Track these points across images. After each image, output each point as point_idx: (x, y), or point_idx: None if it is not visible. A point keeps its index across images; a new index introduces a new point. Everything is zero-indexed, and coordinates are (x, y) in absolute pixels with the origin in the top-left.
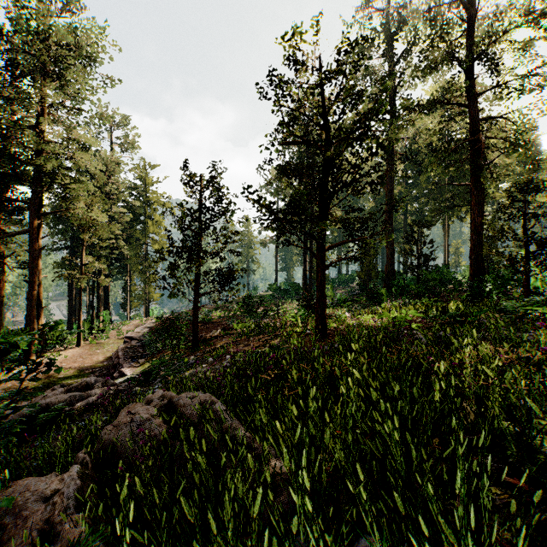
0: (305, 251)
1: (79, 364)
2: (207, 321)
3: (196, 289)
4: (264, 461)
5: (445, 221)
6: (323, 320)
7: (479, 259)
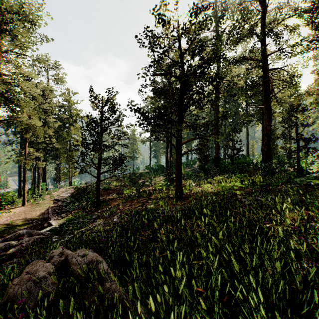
0: (167, 146)
1: (23, 217)
2: (107, 189)
3: (98, 169)
4: None
5: (247, 129)
6: (180, 189)
7: (268, 151)
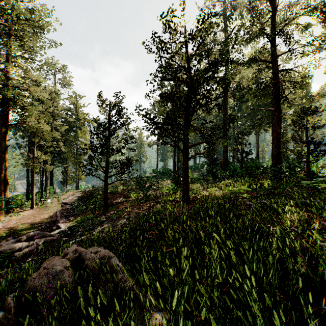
0: (175, 149)
1: (32, 220)
2: (114, 192)
3: (106, 172)
4: (146, 317)
5: (257, 132)
6: (187, 192)
7: (278, 154)
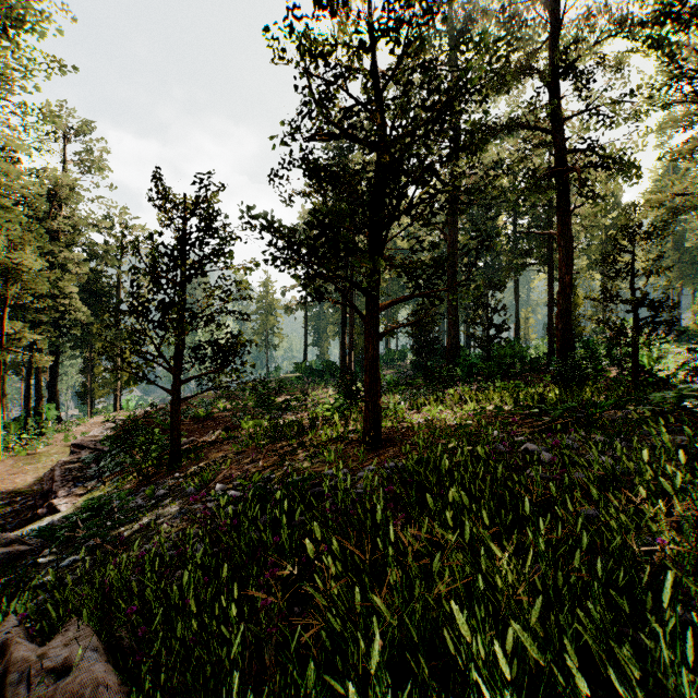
0: (344, 319)
1: None
2: (203, 417)
3: (176, 371)
4: None
5: (516, 284)
6: (376, 420)
7: (567, 329)
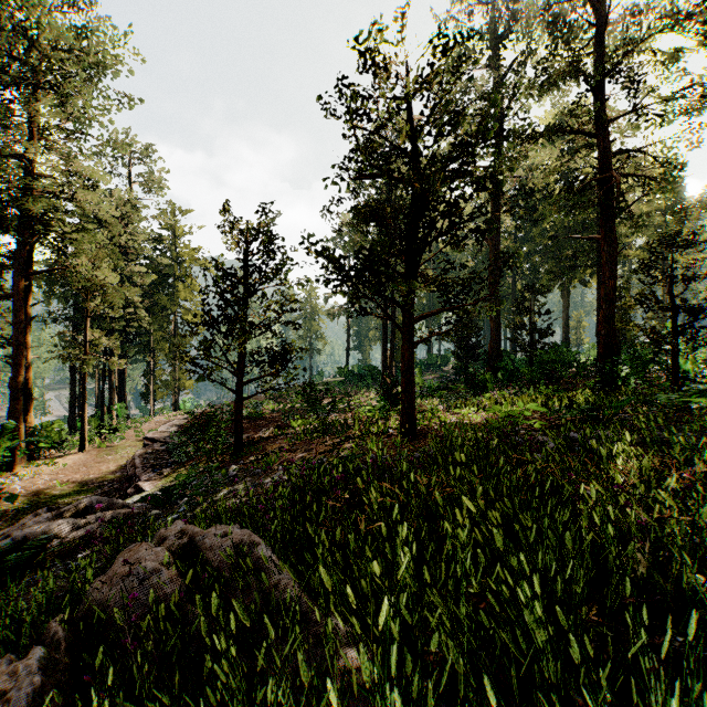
0: (385, 324)
1: (82, 475)
2: (256, 417)
3: (239, 374)
4: (328, 652)
5: (565, 286)
6: (411, 416)
7: (610, 334)
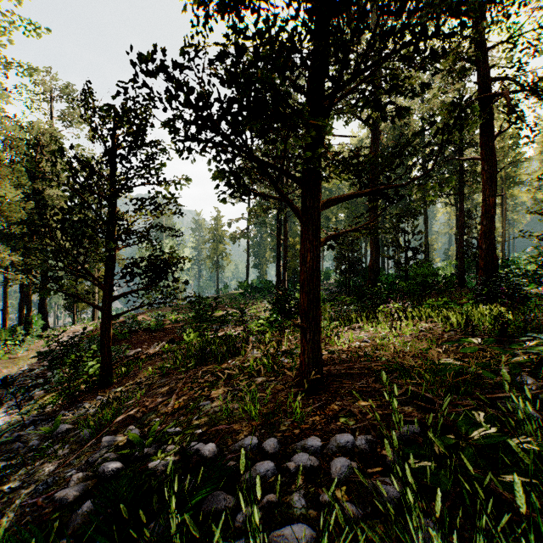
0: (279, 244)
1: None
2: (156, 328)
3: (106, 288)
4: None
5: (426, 215)
6: (316, 352)
7: (491, 249)
